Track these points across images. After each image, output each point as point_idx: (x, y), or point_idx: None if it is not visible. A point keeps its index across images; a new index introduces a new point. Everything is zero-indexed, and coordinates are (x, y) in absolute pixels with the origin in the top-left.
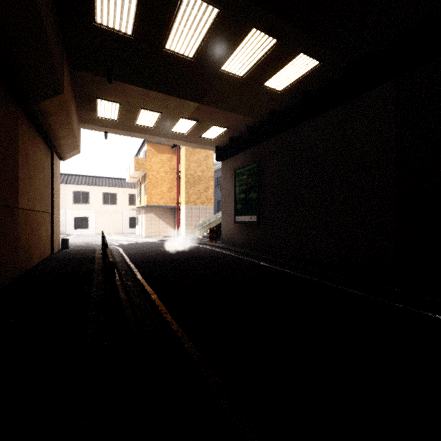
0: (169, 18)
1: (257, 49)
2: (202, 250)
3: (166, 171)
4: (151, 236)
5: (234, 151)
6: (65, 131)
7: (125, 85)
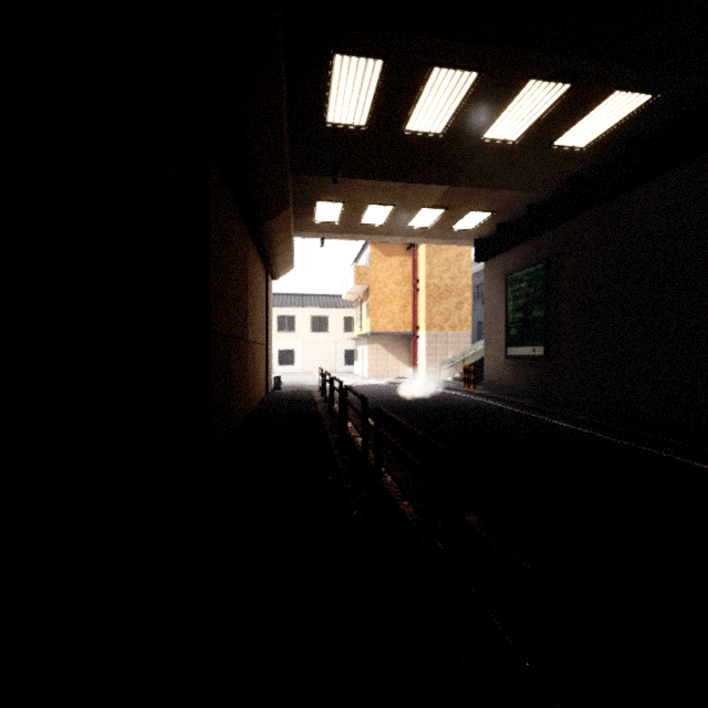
0: (412, 97)
1: (538, 102)
2: (453, 398)
3: (397, 282)
4: (377, 376)
5: (505, 246)
6: (284, 246)
7: (351, 180)
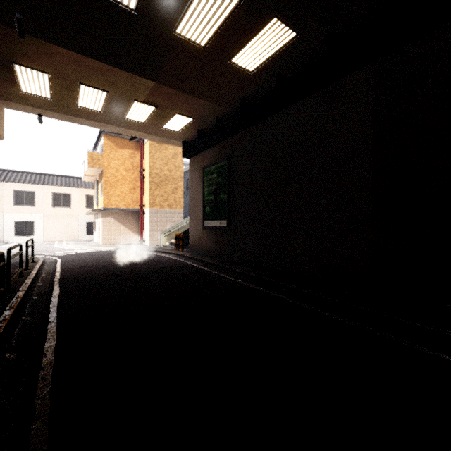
0: None
1: (219, 4)
2: (163, 261)
3: (127, 169)
4: (110, 243)
5: (202, 146)
6: None
7: (48, 45)
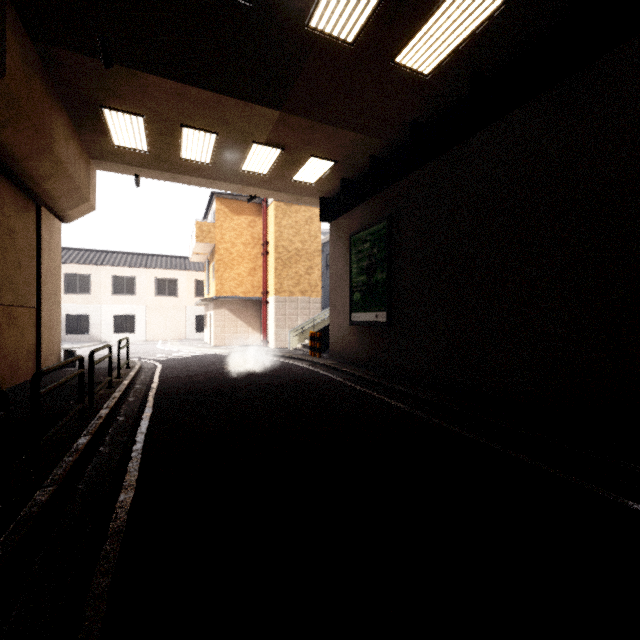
0: None
1: None
2: (292, 371)
3: (246, 243)
4: (224, 344)
5: (349, 203)
6: (46, 164)
7: (141, 75)
